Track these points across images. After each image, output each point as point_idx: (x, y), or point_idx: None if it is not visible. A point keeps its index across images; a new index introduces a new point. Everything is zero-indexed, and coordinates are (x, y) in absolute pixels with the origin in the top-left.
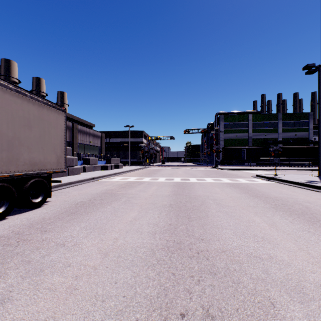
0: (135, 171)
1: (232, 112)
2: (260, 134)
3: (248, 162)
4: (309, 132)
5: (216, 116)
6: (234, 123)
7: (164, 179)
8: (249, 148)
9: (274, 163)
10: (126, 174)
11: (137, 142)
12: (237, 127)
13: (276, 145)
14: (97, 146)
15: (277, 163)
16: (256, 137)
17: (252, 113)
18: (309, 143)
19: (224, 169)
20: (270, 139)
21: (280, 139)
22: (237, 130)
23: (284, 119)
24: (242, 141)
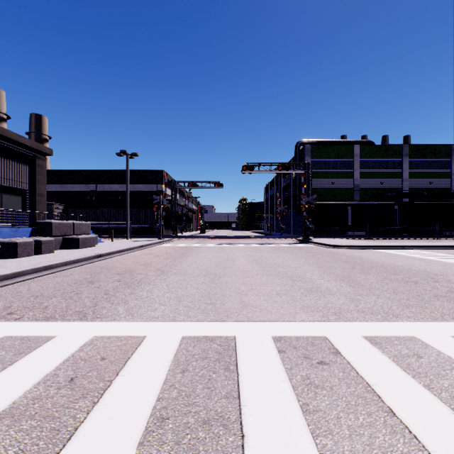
0: (116, 256)
1: (326, 141)
2: (373, 181)
3: (357, 230)
4: (452, 178)
5: (297, 146)
6: (329, 159)
7: (164, 369)
8: (360, 204)
9: (399, 232)
10: (47, 278)
11: (152, 191)
12: (334, 168)
13: (399, 201)
14: (11, 186)
15: (405, 232)
16: (365, 185)
17: (358, 144)
18: (453, 197)
19: (338, 247)
20: (389, 190)
21: (405, 189)
22: (335, 173)
23: (412, 155)
24: (343, 192)
